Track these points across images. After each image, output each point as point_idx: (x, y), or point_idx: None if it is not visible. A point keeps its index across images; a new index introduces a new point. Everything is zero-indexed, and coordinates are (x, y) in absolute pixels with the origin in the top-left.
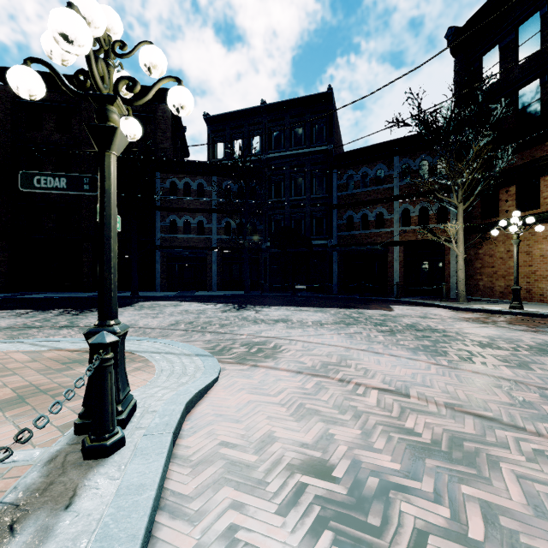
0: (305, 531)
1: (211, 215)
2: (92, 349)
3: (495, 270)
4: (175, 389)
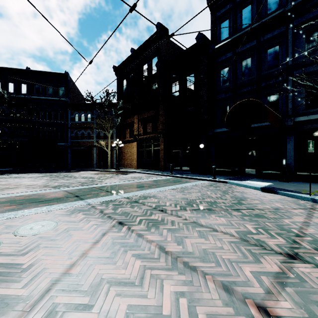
0: None
1: None
2: None
3: (125, 157)
4: None
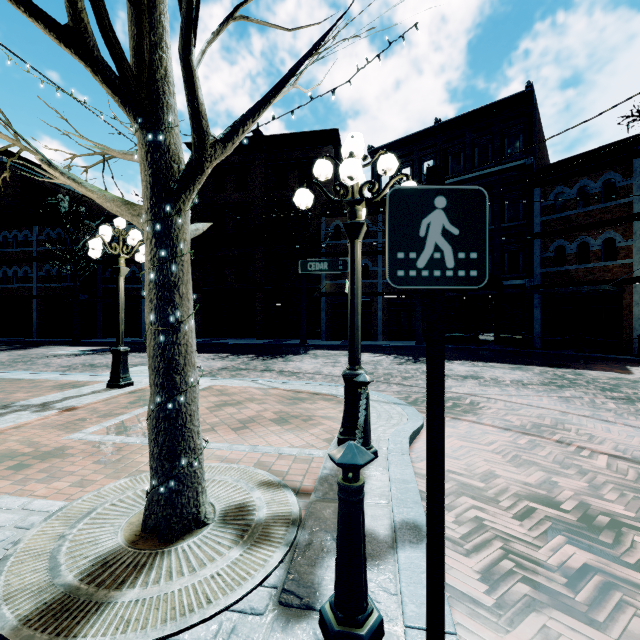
0: (540, 532)
1: (376, 257)
2: (347, 386)
3: None
4: (392, 427)
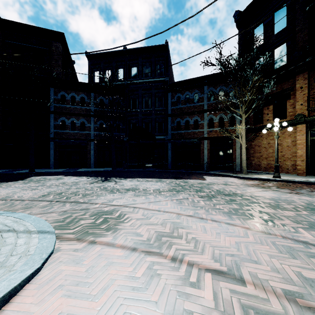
0: None
1: (90, 118)
2: None
3: (261, 154)
4: None
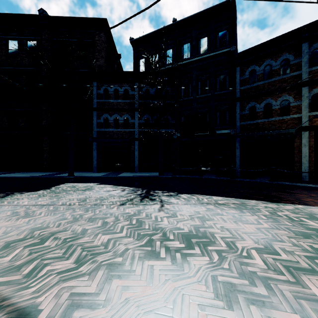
0: None
1: (134, 113)
2: None
3: None
4: None
